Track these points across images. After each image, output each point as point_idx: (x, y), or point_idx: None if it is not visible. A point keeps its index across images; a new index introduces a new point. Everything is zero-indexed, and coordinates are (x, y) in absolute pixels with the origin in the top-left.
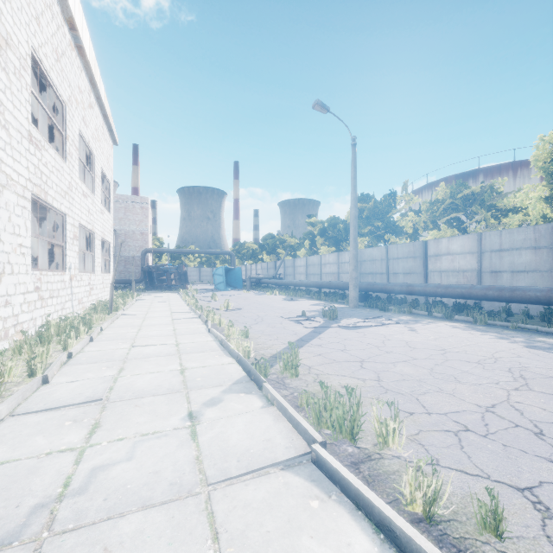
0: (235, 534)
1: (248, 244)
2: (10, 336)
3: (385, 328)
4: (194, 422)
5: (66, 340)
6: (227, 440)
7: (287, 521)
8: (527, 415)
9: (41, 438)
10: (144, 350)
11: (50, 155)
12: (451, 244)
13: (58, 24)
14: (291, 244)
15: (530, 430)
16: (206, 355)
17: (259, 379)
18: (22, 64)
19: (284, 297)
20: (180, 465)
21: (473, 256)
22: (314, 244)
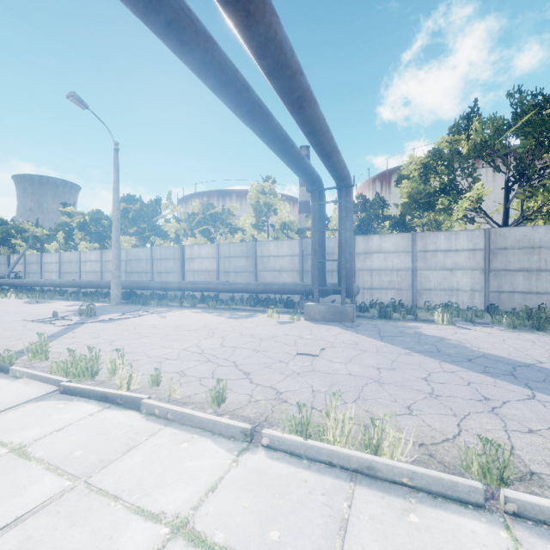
0: (1, 430)
1: None
2: None
3: (141, 318)
4: None
5: None
6: None
7: (41, 415)
8: (202, 347)
9: None
10: None
11: None
12: (201, 250)
13: None
14: (36, 235)
15: (198, 353)
16: None
17: (5, 366)
18: None
19: (26, 300)
20: None
21: (215, 260)
22: (71, 238)
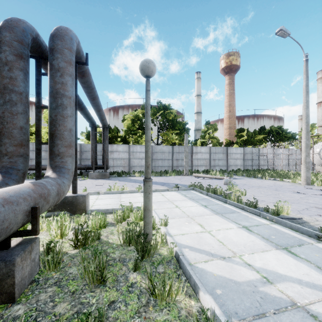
0: None
1: None
2: None
3: None
4: None
5: None
6: None
7: None
8: None
9: None
10: None
11: None
12: None
13: None
14: None
15: None
16: None
17: None
18: None
19: None
20: None
21: None
22: None
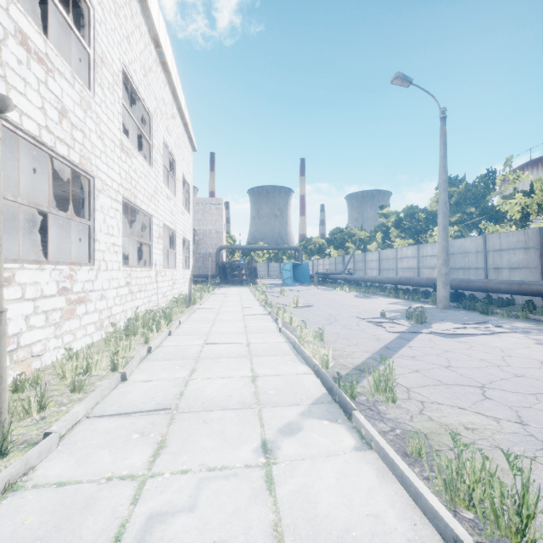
0: None
1: (315, 240)
2: (105, 327)
3: (498, 339)
4: (269, 460)
5: (147, 333)
6: (314, 501)
7: None
8: None
9: (106, 453)
10: (216, 348)
11: (139, 162)
12: None
13: (145, 43)
14: (361, 238)
15: None
16: (278, 360)
17: (346, 404)
18: (115, 80)
19: (355, 294)
20: (253, 536)
21: None
22: (387, 237)
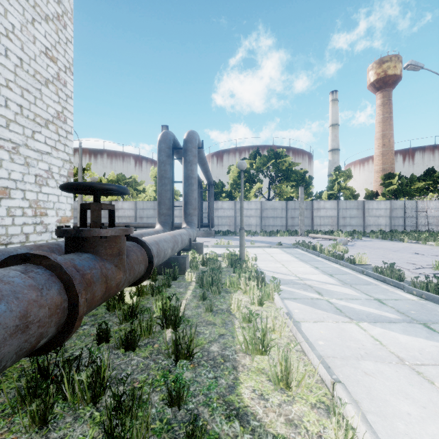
0: None
1: None
2: None
3: None
4: None
5: None
6: None
7: None
8: None
9: None
10: None
11: None
12: (124, 204)
13: None
14: None
15: None
16: None
17: None
18: None
19: None
20: None
21: (133, 210)
22: None
